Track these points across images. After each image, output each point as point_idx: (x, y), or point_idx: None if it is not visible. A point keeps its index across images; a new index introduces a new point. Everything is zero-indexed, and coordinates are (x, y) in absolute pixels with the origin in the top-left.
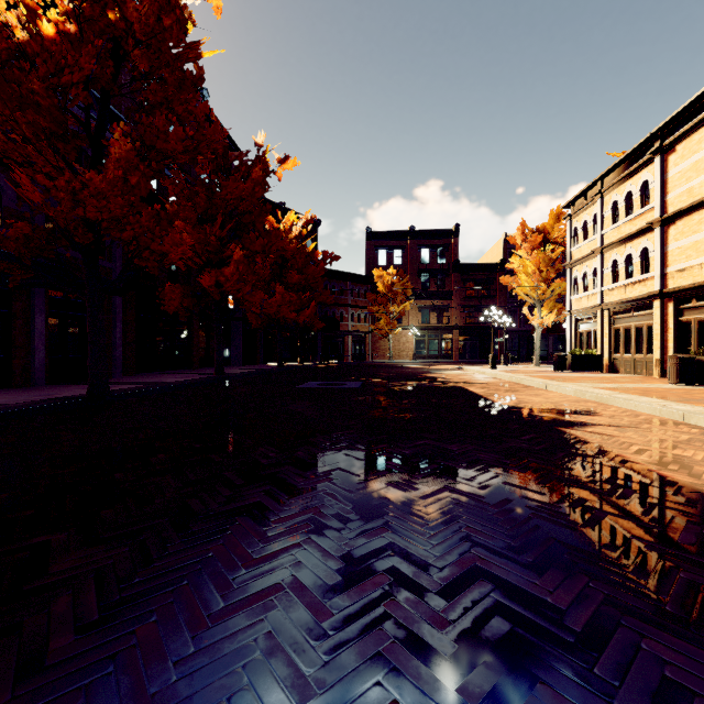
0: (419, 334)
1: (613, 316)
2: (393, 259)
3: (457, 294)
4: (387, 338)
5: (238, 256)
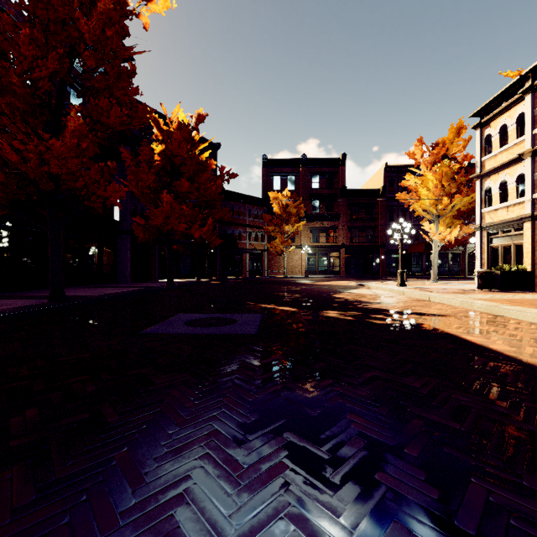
0: (311, 252)
1: None
2: (286, 184)
3: (343, 216)
4: (282, 255)
5: (75, 125)
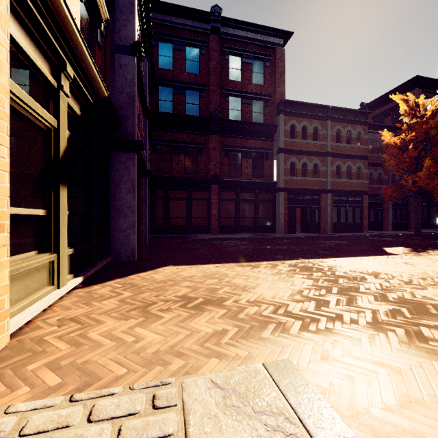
0: None
1: None
2: None
3: None
4: None
5: None
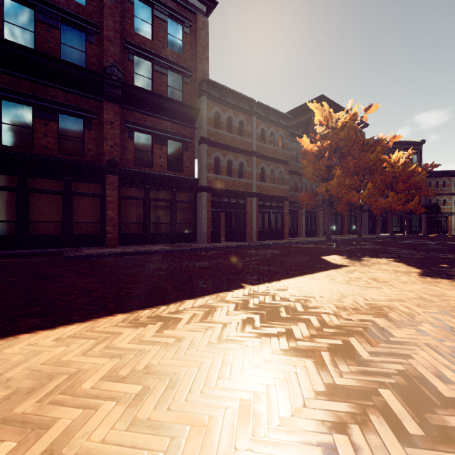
0: None
1: None
2: None
3: None
4: None
5: (368, 186)
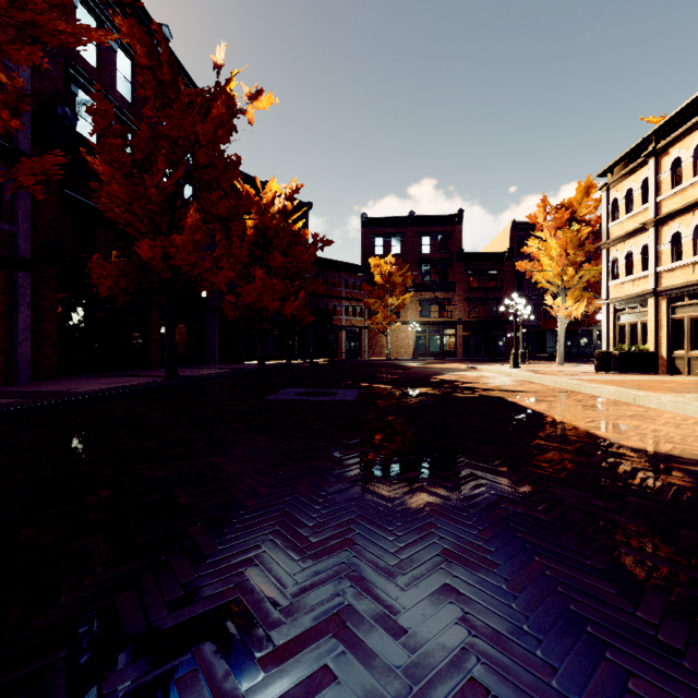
0: (420, 330)
1: (672, 303)
2: (391, 247)
3: (460, 285)
4: (385, 333)
5: (193, 220)
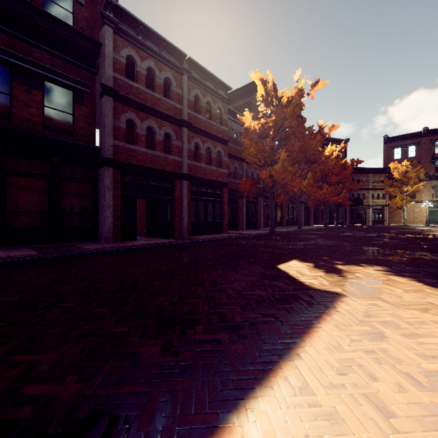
0: (432, 206)
1: None
2: (407, 153)
3: None
4: (402, 209)
5: (309, 176)
